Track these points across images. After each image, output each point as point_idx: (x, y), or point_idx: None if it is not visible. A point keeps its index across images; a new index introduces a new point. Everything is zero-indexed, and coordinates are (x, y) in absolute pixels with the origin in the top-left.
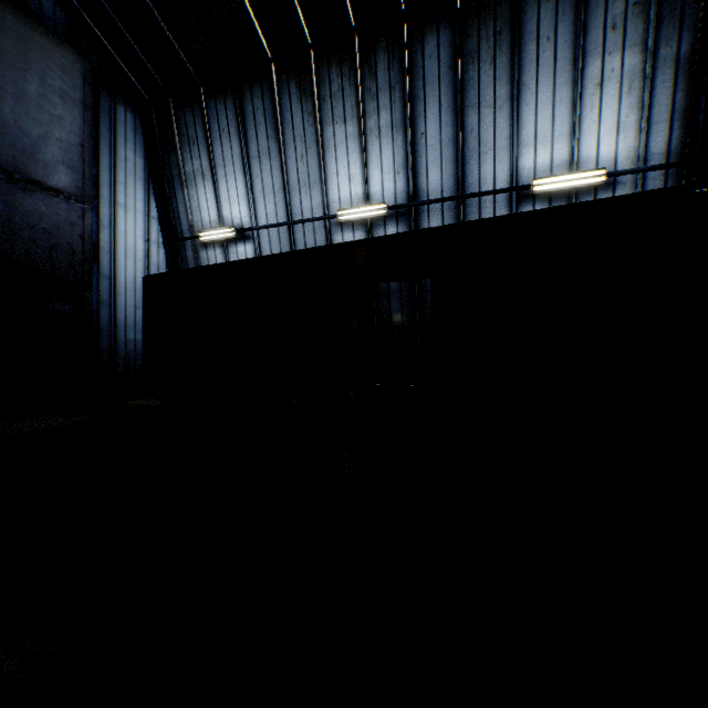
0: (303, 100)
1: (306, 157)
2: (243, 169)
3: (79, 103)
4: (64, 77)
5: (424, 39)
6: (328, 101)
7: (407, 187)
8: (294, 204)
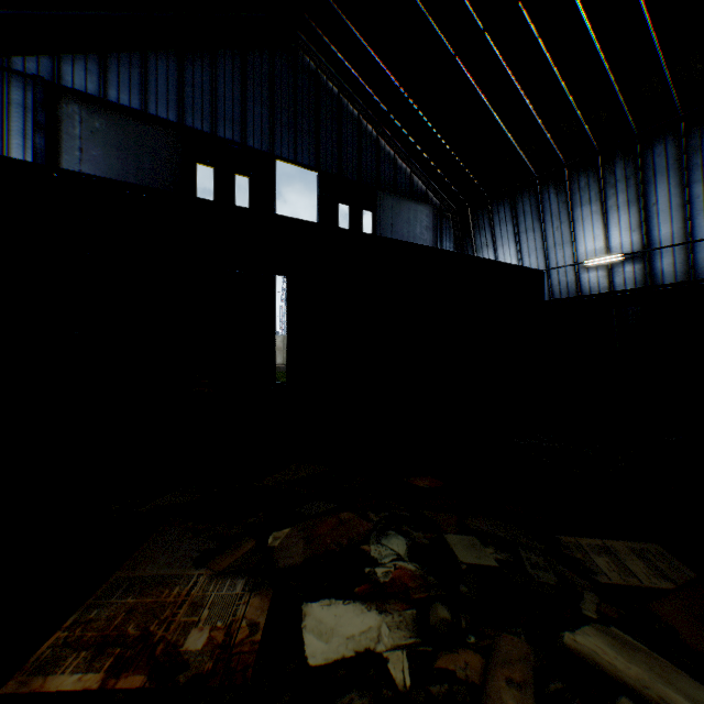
0: (558, 194)
1: (560, 228)
2: (514, 240)
3: (431, 229)
4: (427, 220)
5: (652, 145)
6: (576, 193)
7: (640, 239)
8: (550, 257)
